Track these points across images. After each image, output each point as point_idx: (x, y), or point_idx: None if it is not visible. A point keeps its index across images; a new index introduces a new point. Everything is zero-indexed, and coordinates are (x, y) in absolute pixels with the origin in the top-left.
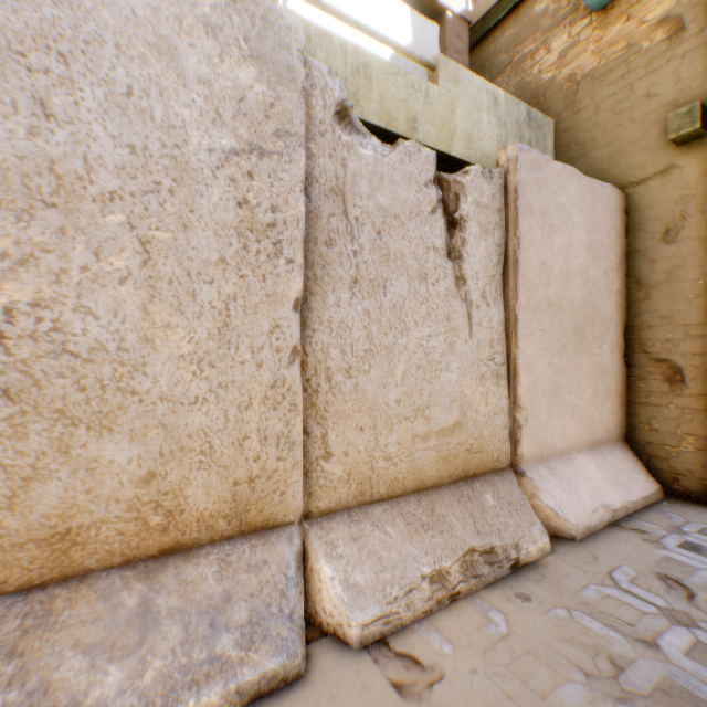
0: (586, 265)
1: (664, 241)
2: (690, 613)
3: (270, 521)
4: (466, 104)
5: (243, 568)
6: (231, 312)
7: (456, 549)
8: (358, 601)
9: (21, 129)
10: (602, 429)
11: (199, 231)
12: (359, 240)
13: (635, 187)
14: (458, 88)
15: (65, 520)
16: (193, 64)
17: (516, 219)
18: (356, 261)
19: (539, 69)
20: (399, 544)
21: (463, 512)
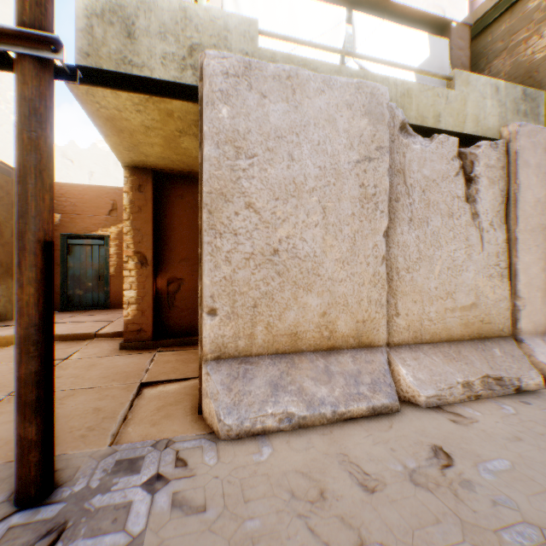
0: None
1: None
2: None
3: (371, 343)
4: (474, 97)
5: (363, 361)
6: (356, 238)
7: (476, 373)
8: (422, 386)
9: (284, 167)
10: None
11: (344, 201)
12: (412, 196)
13: None
14: (468, 88)
15: (295, 328)
16: (342, 124)
17: (515, 172)
18: (410, 208)
19: (531, 51)
20: (440, 365)
21: (478, 356)
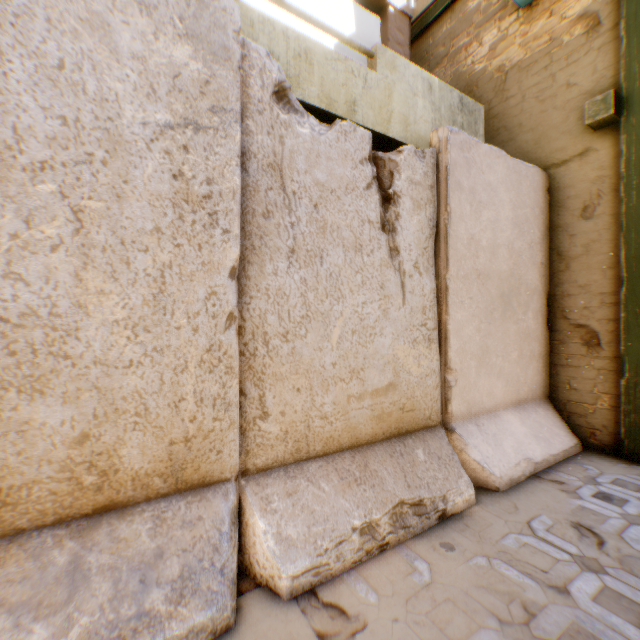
0: (512, 239)
1: (582, 217)
2: (600, 560)
3: (206, 479)
4: (403, 89)
5: (177, 524)
6: (166, 279)
7: (387, 502)
8: (289, 554)
9: None
10: (527, 388)
11: (133, 201)
12: (296, 212)
13: (557, 168)
14: (395, 75)
15: None
16: (127, 40)
17: (447, 195)
18: (293, 232)
19: (472, 60)
20: (332, 498)
21: (395, 466)
